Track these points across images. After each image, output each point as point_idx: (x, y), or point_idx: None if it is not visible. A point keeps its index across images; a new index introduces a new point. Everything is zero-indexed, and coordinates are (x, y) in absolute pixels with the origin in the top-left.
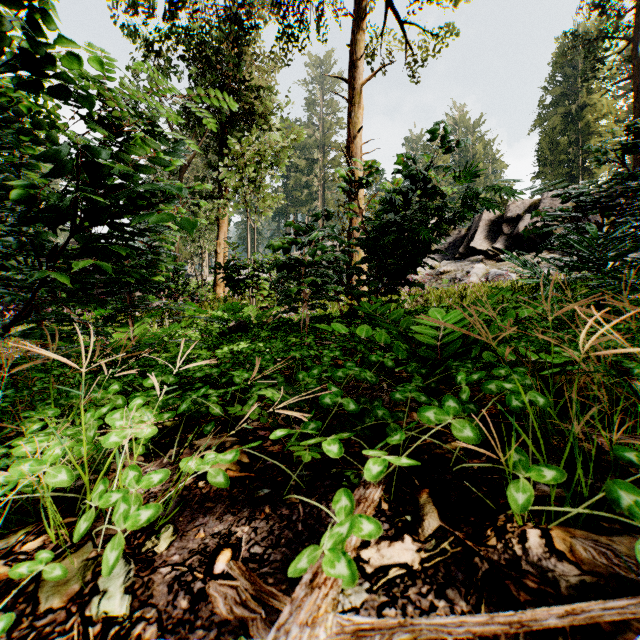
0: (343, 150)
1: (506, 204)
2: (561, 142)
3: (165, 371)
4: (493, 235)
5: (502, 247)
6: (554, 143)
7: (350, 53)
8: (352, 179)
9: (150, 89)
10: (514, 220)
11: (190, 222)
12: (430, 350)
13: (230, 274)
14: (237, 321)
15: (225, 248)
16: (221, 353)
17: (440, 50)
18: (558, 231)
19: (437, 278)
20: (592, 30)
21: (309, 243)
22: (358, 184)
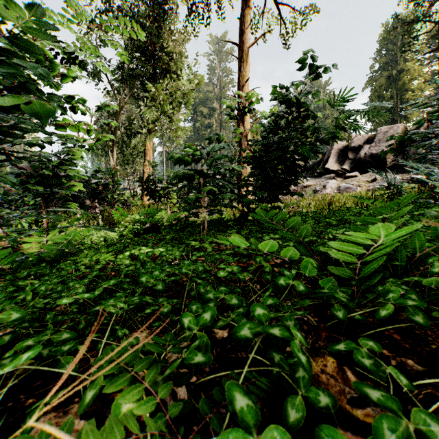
0: (235, 95)
1: (348, 139)
2: (385, 96)
3: (13, 302)
4: (341, 159)
5: (348, 168)
6: (381, 97)
7: (240, 24)
8: (244, 107)
9: (62, 15)
10: (356, 149)
11: (44, 107)
12: (330, 259)
13: (149, 186)
14: (151, 223)
15: (150, 169)
16: (120, 259)
17: (305, 25)
18: (389, 156)
19: (302, 190)
20: (407, 18)
21: (207, 155)
22: (248, 111)
